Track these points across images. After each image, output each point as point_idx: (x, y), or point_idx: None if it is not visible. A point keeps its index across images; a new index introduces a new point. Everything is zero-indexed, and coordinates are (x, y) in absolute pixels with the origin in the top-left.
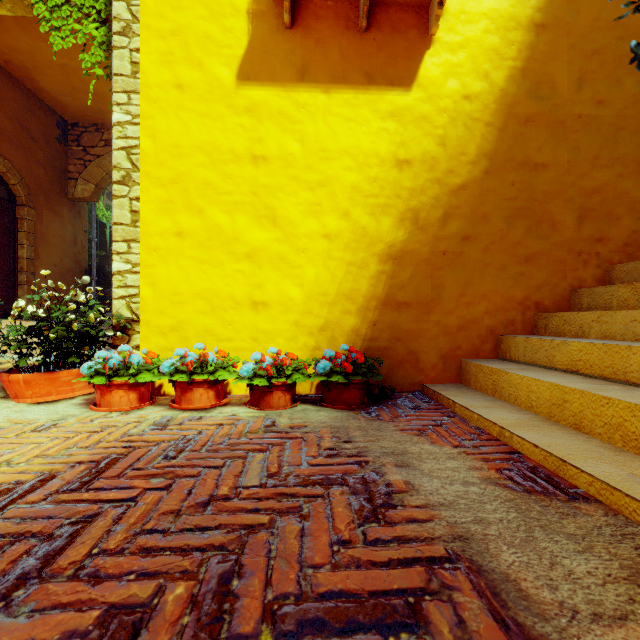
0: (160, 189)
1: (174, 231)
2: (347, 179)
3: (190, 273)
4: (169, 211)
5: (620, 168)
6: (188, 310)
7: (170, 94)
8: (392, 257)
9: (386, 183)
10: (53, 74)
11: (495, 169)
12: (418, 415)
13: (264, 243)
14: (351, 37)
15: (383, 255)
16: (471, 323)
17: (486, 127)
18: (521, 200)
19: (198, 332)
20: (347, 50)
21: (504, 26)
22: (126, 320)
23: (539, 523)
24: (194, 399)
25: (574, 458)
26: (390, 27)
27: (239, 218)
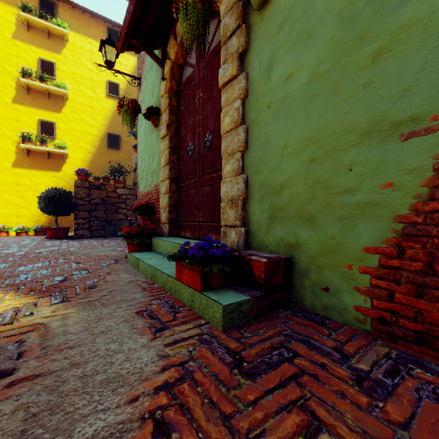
0: None
1: None
2: (43, 190)
3: None
4: None
5: None
6: None
7: None
8: None
9: None
10: None
11: None
12: None
13: (20, 203)
14: (44, 160)
15: None
16: None
17: None
18: None
19: (0, 222)
20: (43, 162)
21: (83, 161)
22: None
23: None
24: (2, 235)
25: None
26: (55, 159)
27: (13, 197)
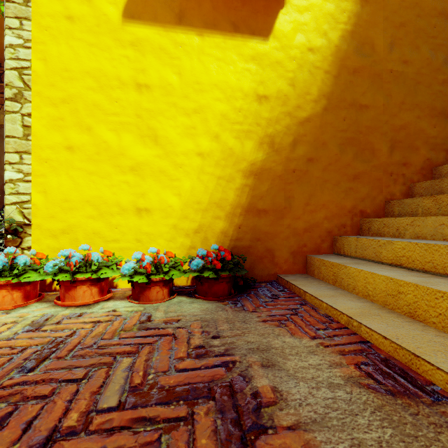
0: (51, 107)
1: (65, 145)
2: (217, 108)
3: (80, 183)
4: (60, 127)
5: (418, 112)
6: (78, 215)
7: (61, 24)
8: (253, 173)
9: (249, 113)
10: None
11: (331, 107)
12: (276, 304)
13: (147, 158)
14: None
15: (246, 171)
16: (314, 226)
17: (325, 74)
18: (350, 132)
19: (87, 234)
20: (217, 2)
21: None
22: (18, 224)
23: (419, 443)
24: (77, 296)
25: (424, 352)
26: None
27: (125, 136)
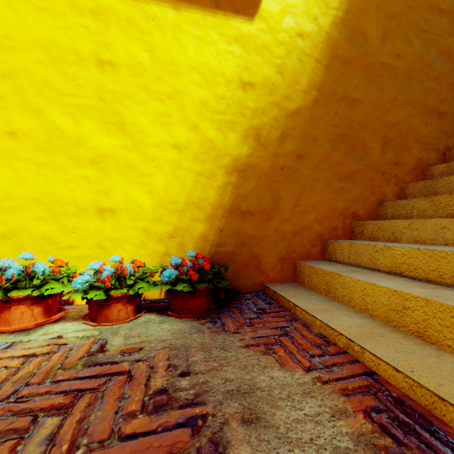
0: None
1: (5, 130)
2: (196, 94)
3: (25, 176)
4: None
5: (410, 109)
6: (23, 216)
7: None
8: (237, 169)
9: (232, 102)
10: None
11: (322, 99)
12: (262, 321)
13: (111, 149)
14: None
15: (229, 167)
16: (304, 229)
17: (315, 63)
18: (342, 127)
19: (35, 240)
20: None
21: None
22: None
23: None
24: (12, 319)
25: (450, 392)
26: None
27: (83, 122)
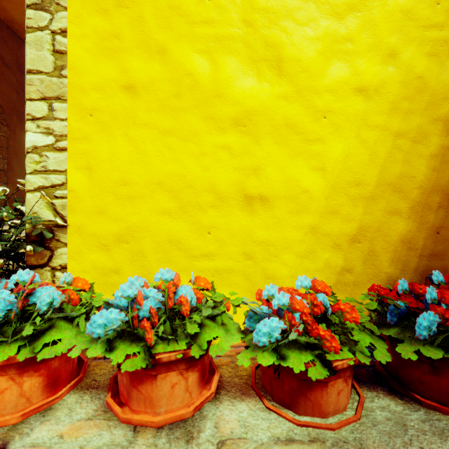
0: (99, 16)
1: (121, 83)
2: None
3: (146, 150)
4: (113, 51)
5: None
6: (143, 209)
7: None
8: None
9: None
10: (20, 2)
11: None
12: None
13: (263, 102)
14: None
15: None
16: None
17: None
18: None
19: (159, 244)
20: None
21: None
22: (46, 225)
23: None
24: (158, 397)
25: None
26: None
27: (223, 62)
